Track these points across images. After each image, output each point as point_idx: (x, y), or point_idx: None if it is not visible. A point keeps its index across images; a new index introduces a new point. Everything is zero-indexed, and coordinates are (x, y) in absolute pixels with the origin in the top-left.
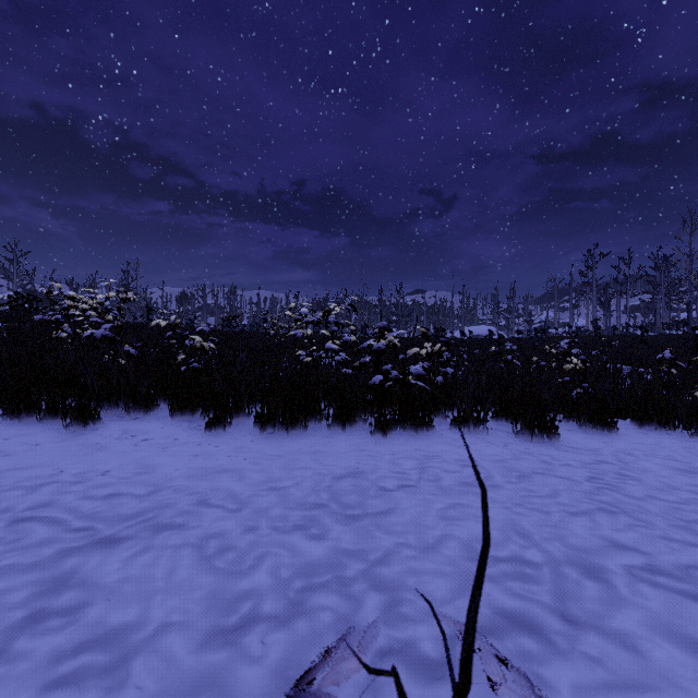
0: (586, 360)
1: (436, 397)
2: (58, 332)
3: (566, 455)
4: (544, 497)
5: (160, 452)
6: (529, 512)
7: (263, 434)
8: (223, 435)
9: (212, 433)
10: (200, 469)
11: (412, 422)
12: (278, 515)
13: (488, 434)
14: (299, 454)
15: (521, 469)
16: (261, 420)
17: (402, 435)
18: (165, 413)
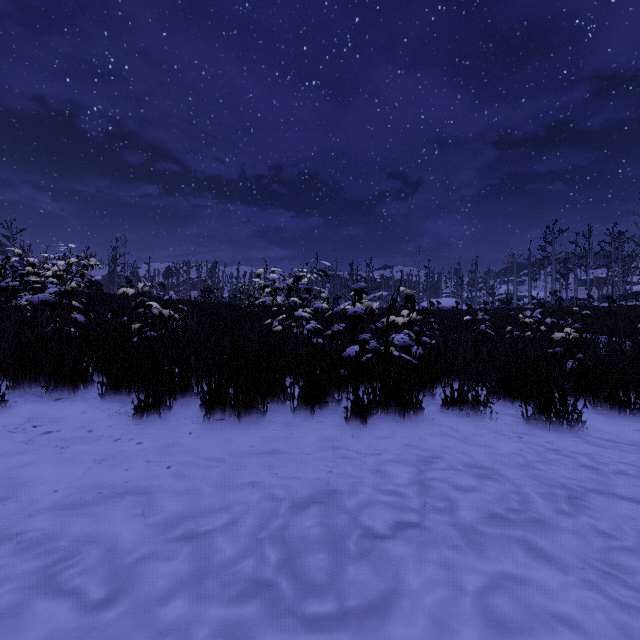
0: (582, 329)
1: (422, 371)
2: (17, 299)
3: (606, 453)
4: (639, 553)
5: (54, 454)
6: (639, 598)
7: (209, 422)
8: (155, 424)
9: (143, 420)
10: (91, 490)
11: (397, 404)
12: (174, 621)
13: (491, 419)
14: (248, 456)
15: (564, 482)
16: (205, 404)
17: (386, 422)
18: (99, 392)
